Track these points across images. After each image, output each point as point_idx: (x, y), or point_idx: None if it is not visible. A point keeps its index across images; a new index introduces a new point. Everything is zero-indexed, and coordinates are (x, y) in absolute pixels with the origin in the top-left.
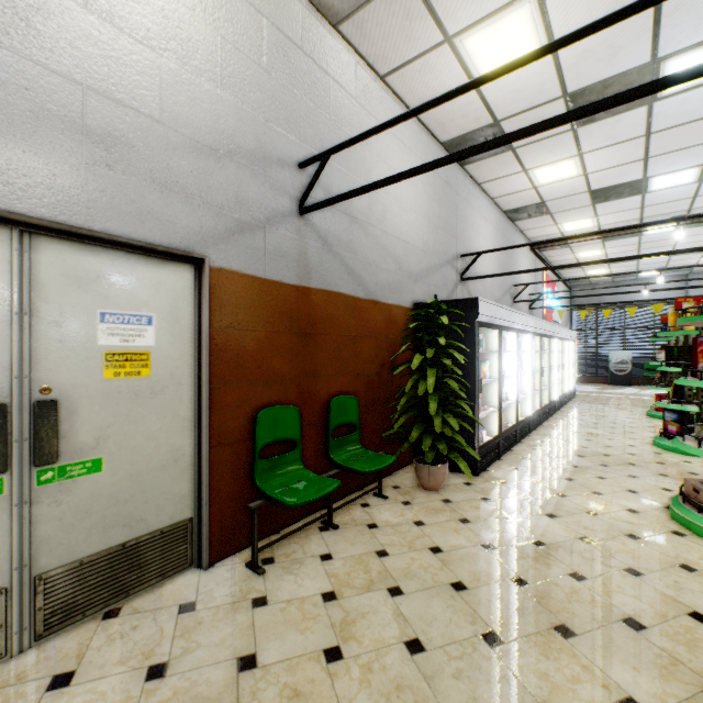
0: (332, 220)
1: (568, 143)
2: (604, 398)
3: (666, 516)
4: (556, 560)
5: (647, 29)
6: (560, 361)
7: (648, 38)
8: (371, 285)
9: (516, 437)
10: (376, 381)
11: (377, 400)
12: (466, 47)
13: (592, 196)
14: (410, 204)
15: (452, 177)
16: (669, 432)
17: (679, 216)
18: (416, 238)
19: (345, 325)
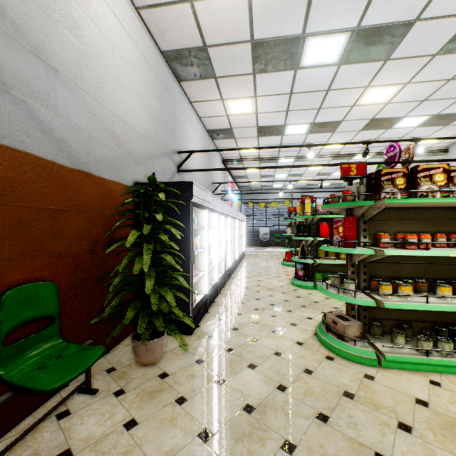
0: (10, 52)
1: (250, 85)
2: (259, 255)
3: (318, 343)
4: (267, 429)
5: (304, 3)
6: (239, 234)
7: (304, 13)
8: (81, 154)
9: (218, 291)
10: (88, 260)
11: (90, 279)
12: None
13: (258, 130)
14: (131, 89)
15: (170, 86)
16: (299, 275)
17: (310, 144)
18: (138, 124)
19: (37, 195)
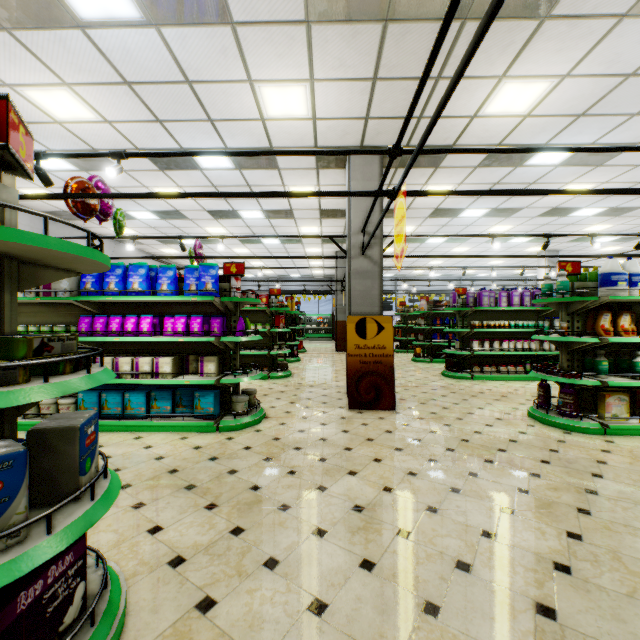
0: None
1: None
2: None
3: None
4: None
5: None
6: None
7: None
8: None
9: None
10: None
11: None
12: (23, 191)
13: (159, 241)
14: None
15: (51, 227)
16: None
17: None
18: None
19: None
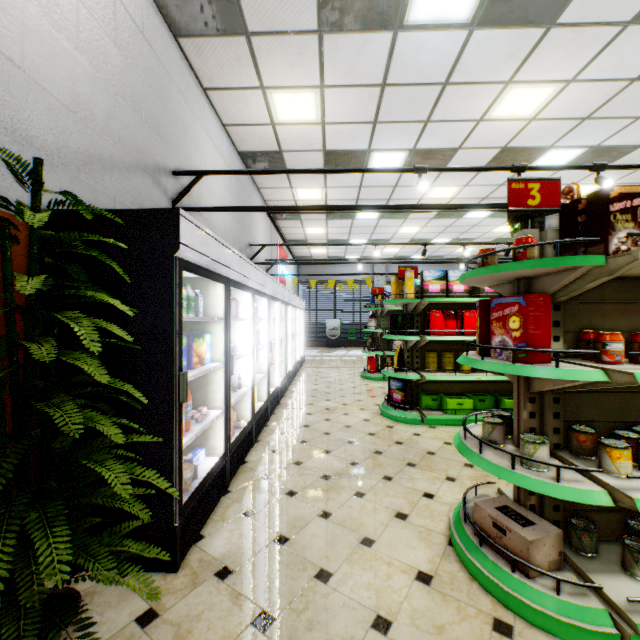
0: None
1: (312, 58)
2: (326, 361)
3: (463, 573)
4: None
5: None
6: (295, 330)
7: None
8: None
9: (252, 437)
10: None
11: None
12: None
13: (326, 158)
14: None
15: (155, 35)
16: (395, 400)
17: (422, 167)
18: (50, 73)
19: None
